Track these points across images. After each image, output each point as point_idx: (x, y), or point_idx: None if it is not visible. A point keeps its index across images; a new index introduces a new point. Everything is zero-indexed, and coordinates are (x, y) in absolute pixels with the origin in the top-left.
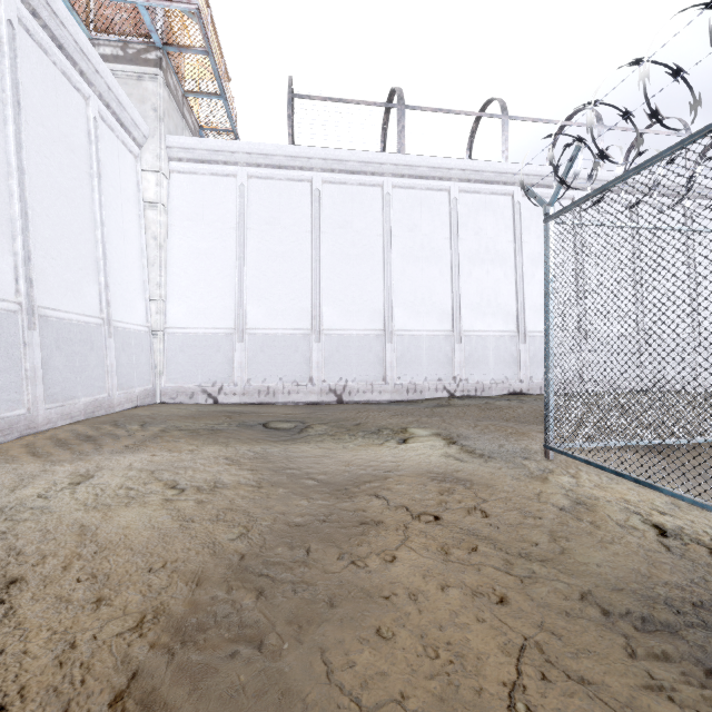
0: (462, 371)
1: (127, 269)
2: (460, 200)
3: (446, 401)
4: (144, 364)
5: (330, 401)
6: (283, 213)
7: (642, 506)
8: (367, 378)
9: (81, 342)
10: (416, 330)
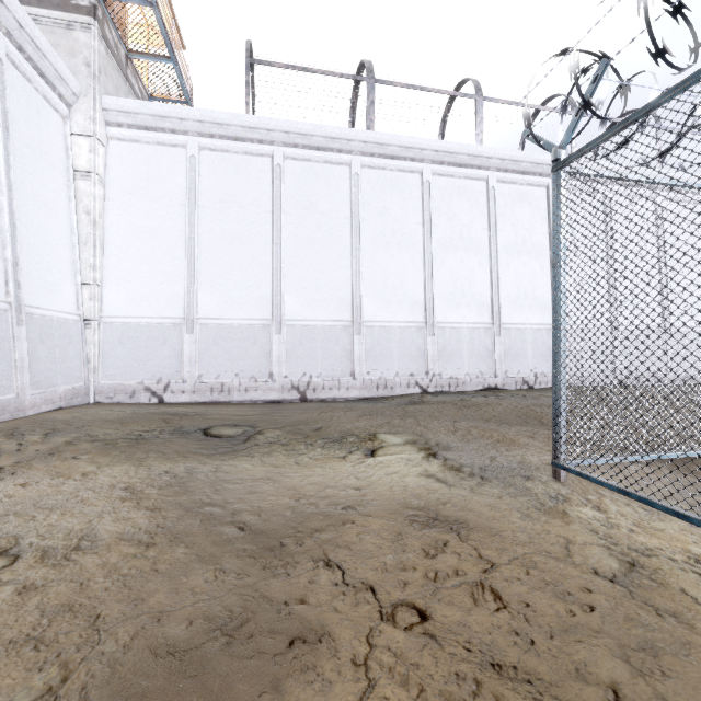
0: (435, 365)
1: (49, 246)
2: (432, 184)
3: (419, 397)
4: (72, 358)
5: (293, 398)
6: (240, 190)
7: None
8: (334, 373)
9: None
10: (387, 322)
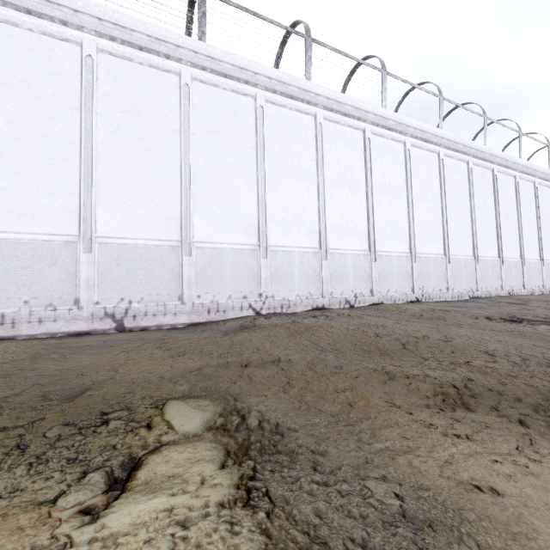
0: (268, 287)
1: None
2: (266, 110)
3: (251, 321)
4: None
5: (106, 328)
6: (34, 75)
7: None
8: (159, 298)
9: None
10: (219, 243)
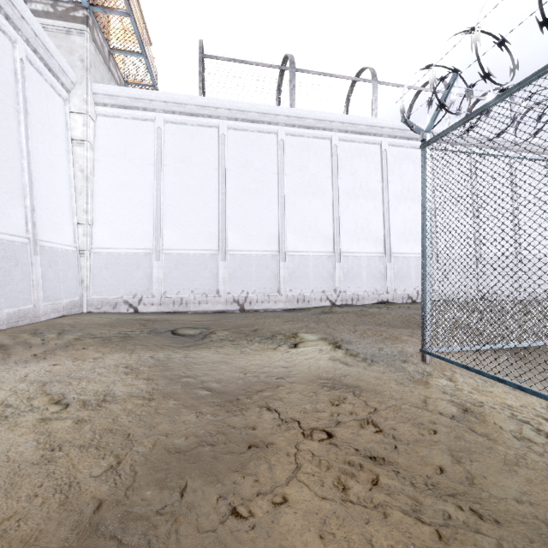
0: (341, 284)
1: (55, 196)
2: (339, 147)
3: (329, 308)
4: (71, 279)
5: (234, 309)
6: (194, 153)
7: (527, 413)
8: (265, 291)
9: (5, 258)
10: (305, 252)
